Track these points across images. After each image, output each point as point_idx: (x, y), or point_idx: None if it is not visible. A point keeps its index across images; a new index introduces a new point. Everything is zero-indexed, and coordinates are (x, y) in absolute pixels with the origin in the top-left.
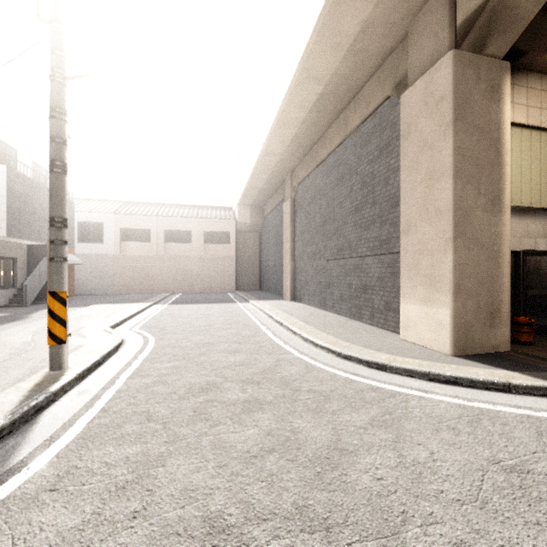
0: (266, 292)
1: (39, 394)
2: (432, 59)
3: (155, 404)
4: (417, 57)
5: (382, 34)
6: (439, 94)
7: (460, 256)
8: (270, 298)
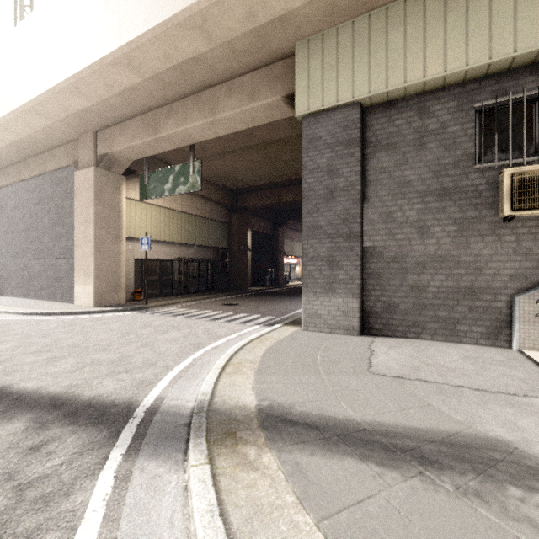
0: None
1: None
2: (88, 163)
3: None
4: (82, 157)
5: (63, 133)
6: (89, 184)
7: (98, 262)
8: None
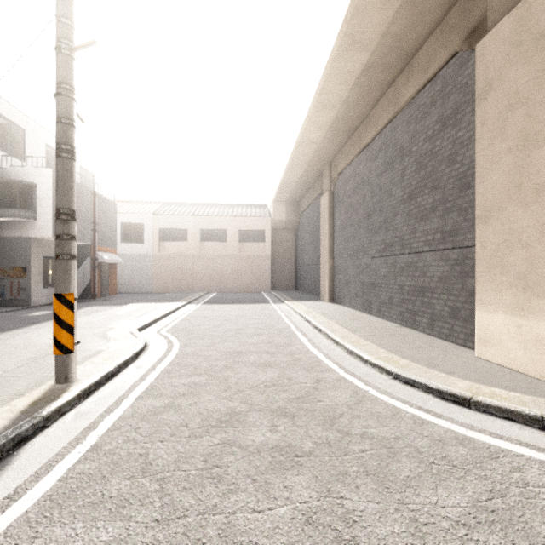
0: (302, 292)
1: (28, 419)
2: None
3: (159, 443)
4: None
5: None
6: (541, 27)
7: None
8: (306, 299)
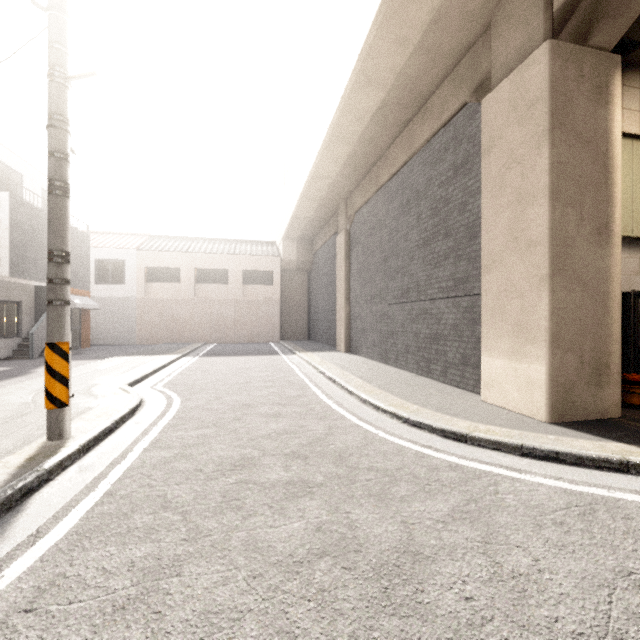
0: (315, 342)
1: (30, 472)
2: (521, 53)
3: (175, 486)
4: (502, 52)
5: (458, 25)
6: (532, 96)
7: (558, 299)
8: (321, 349)
